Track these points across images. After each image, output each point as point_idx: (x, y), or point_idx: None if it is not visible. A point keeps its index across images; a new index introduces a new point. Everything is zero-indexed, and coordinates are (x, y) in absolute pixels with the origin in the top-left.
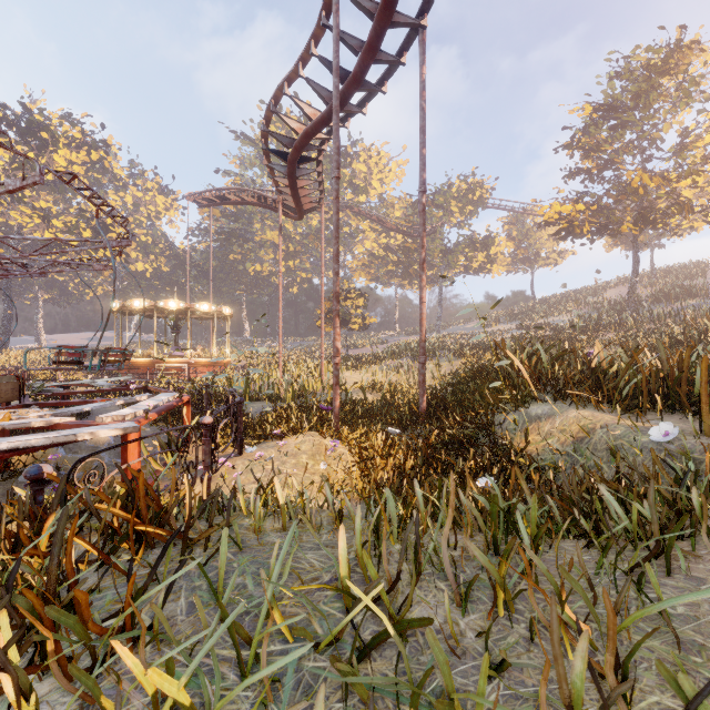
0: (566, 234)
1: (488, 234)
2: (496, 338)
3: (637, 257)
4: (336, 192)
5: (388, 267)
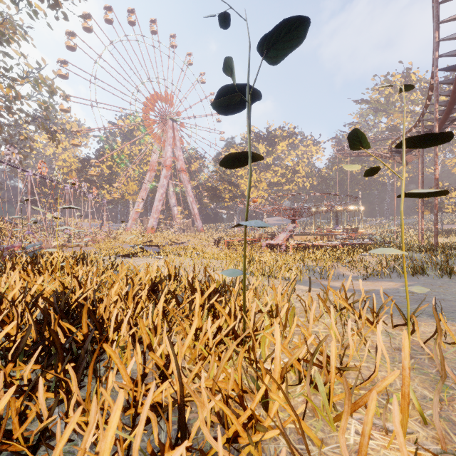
0: None
1: None
2: None
3: None
4: (422, 181)
5: None
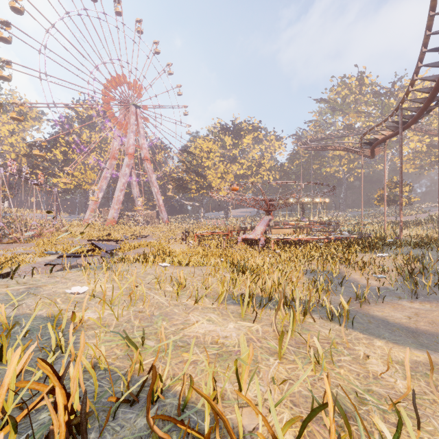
0: None
1: None
2: None
3: None
4: (400, 171)
5: (431, 160)
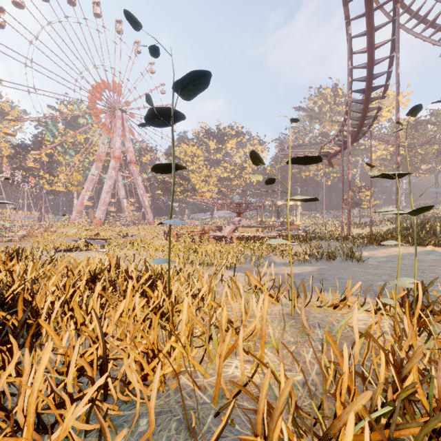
0: None
1: None
2: None
3: None
4: (342, 181)
5: (393, 167)
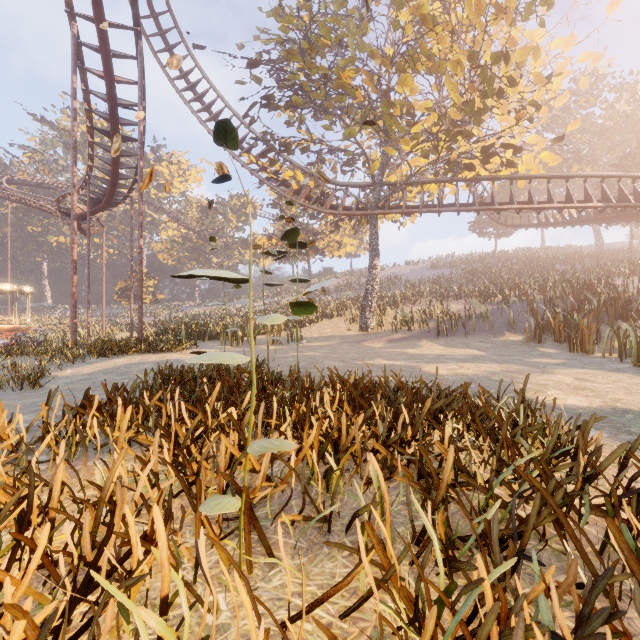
0: (267, 256)
1: (254, 239)
2: (242, 311)
3: (309, 270)
4: (88, 261)
5: (185, 254)
